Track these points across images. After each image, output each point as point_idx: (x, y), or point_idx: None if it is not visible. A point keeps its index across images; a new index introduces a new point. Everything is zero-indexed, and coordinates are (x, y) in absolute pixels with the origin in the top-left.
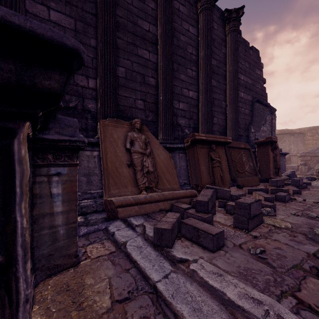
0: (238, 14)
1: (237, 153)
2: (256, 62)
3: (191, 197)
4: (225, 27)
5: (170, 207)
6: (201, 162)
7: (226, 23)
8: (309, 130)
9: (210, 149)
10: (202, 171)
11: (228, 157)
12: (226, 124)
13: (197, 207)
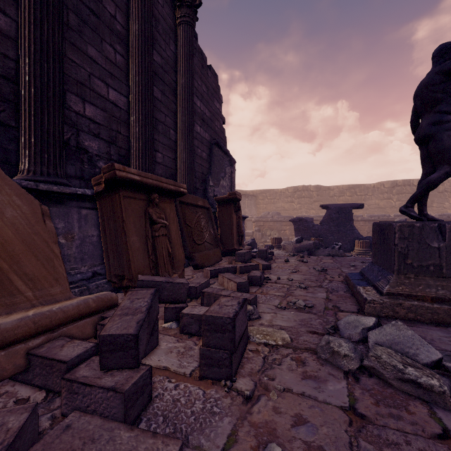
0: (193, 0)
1: (194, 214)
2: (216, 90)
3: (101, 312)
4: (175, 12)
5: (22, 364)
6: (129, 227)
7: (177, 6)
8: (261, 193)
9: (148, 203)
10: (132, 246)
11: (181, 220)
12: (176, 167)
13: (104, 355)
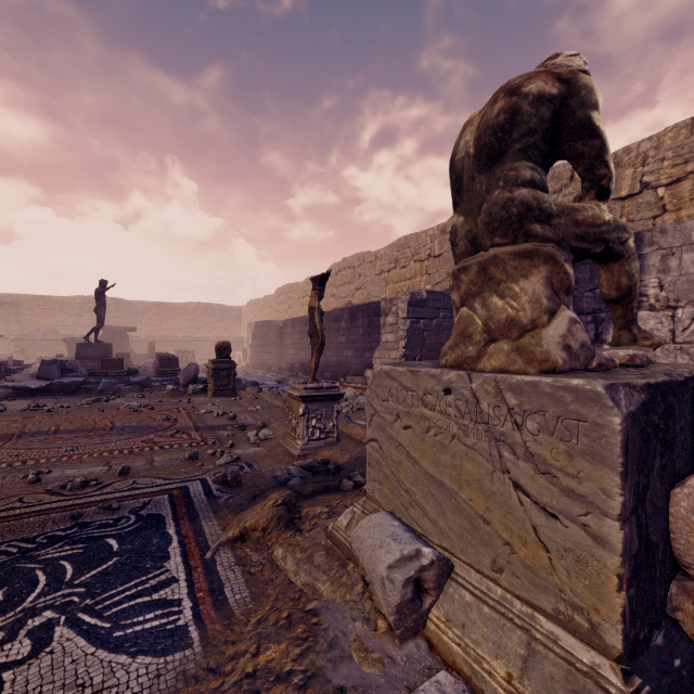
0: None
1: None
2: None
3: None
4: None
5: None
6: None
7: None
8: (28, 300)
9: None
10: None
11: None
12: None
13: None
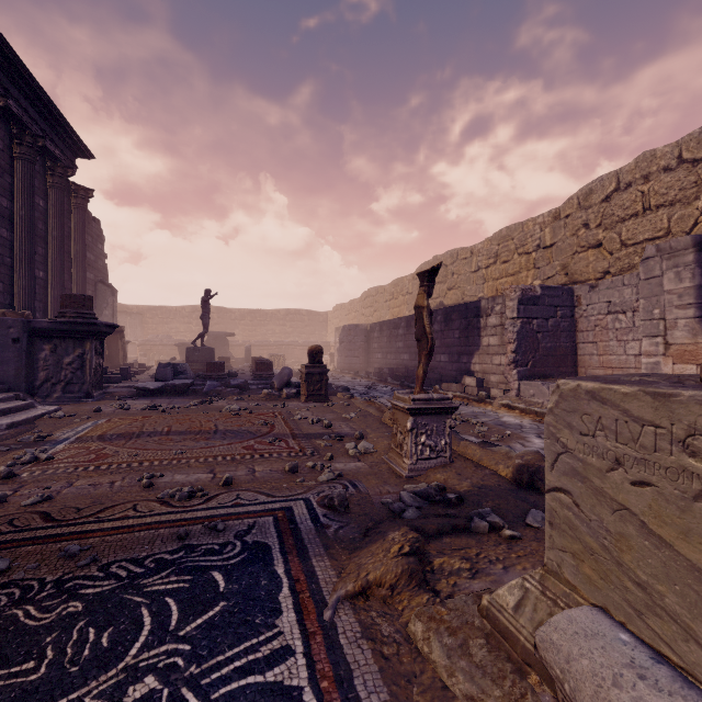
0: (87, 193)
1: None
2: (99, 235)
3: None
4: (71, 198)
5: None
6: None
7: (73, 196)
8: (150, 311)
9: None
10: None
11: None
12: None
13: None
